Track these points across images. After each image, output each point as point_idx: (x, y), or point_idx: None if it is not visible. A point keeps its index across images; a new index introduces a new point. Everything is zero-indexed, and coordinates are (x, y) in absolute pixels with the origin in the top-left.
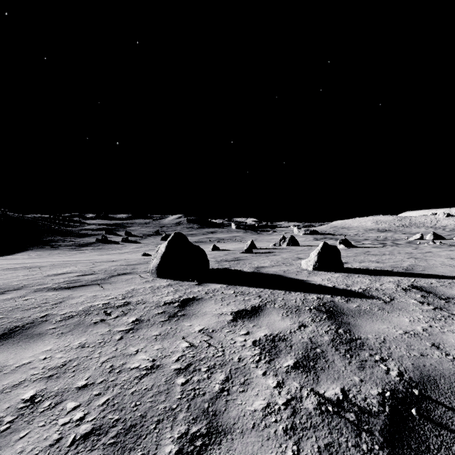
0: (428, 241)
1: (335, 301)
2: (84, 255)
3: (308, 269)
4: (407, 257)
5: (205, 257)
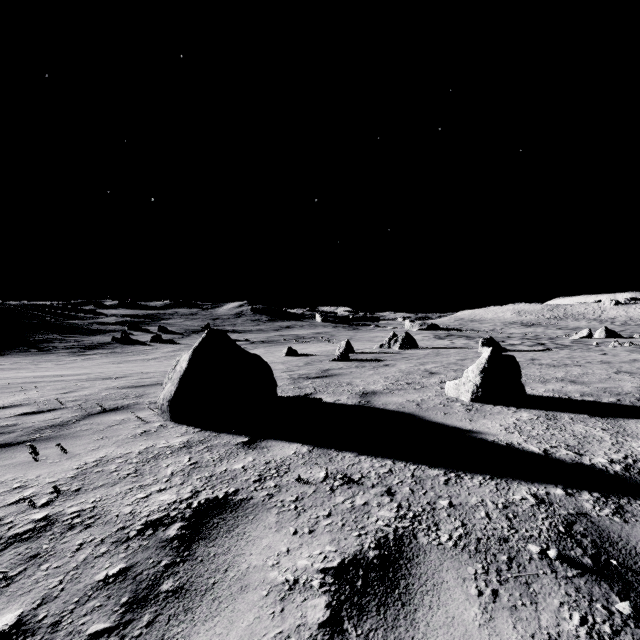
0: (601, 340)
1: (589, 512)
2: (88, 363)
3: (459, 398)
4: (612, 371)
5: (270, 376)
